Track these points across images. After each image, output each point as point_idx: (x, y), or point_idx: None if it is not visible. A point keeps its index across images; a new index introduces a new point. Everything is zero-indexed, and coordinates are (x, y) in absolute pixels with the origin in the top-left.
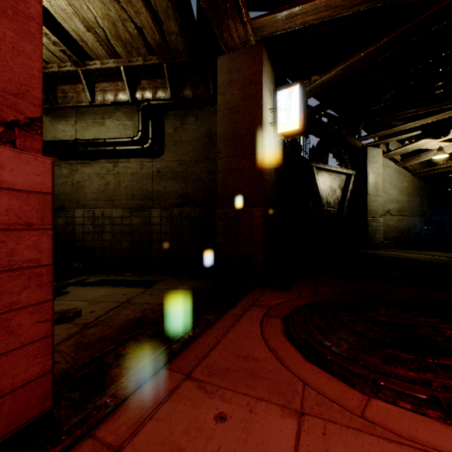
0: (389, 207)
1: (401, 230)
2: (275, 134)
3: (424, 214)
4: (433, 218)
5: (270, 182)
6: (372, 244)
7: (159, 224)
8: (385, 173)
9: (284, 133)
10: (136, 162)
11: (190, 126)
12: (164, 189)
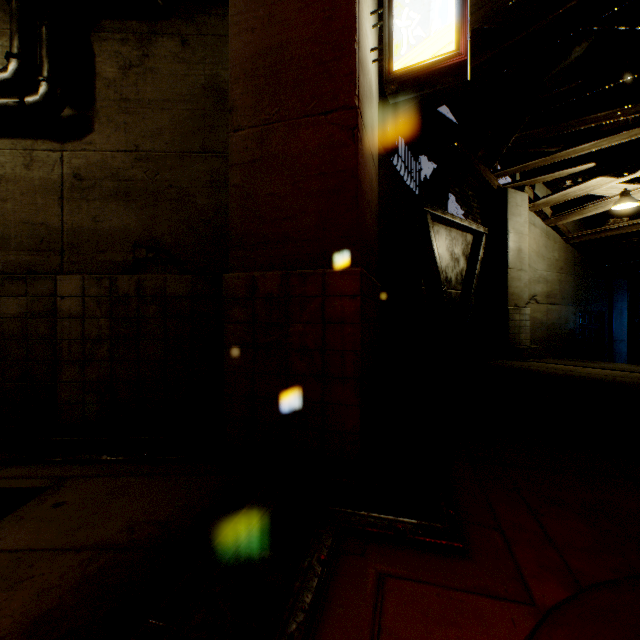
0: (535, 291)
1: (550, 327)
2: (386, 73)
3: (579, 302)
4: (589, 308)
5: (370, 207)
6: (516, 351)
7: (80, 315)
8: (530, 235)
9: (413, 66)
10: (15, 148)
11: (164, 62)
12: (93, 224)
